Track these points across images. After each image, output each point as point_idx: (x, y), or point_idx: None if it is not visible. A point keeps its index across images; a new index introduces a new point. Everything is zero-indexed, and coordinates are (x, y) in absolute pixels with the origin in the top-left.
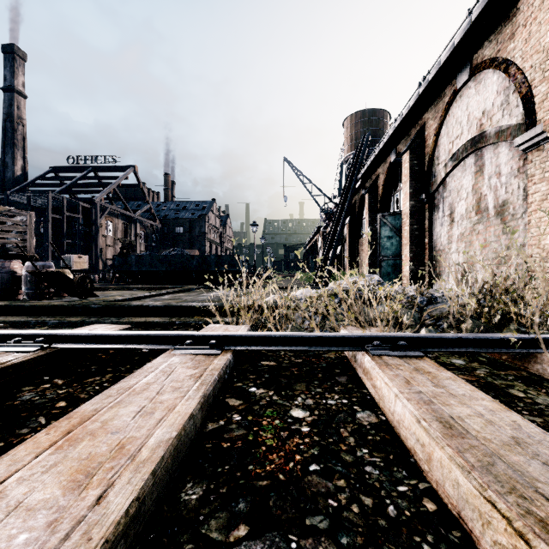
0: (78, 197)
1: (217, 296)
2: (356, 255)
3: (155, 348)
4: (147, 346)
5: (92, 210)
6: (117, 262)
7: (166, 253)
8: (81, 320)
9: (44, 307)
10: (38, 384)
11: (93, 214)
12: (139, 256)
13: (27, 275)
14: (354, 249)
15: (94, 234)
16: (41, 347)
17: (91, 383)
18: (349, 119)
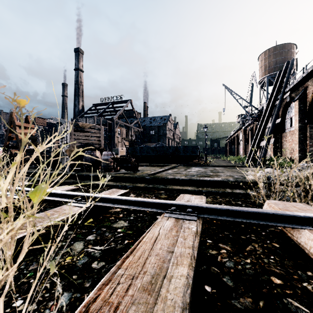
0: (106, 118)
1: (200, 171)
2: (279, 144)
3: (289, 227)
4: (275, 223)
5: (112, 124)
6: (130, 151)
7: (154, 145)
8: (145, 186)
9: (121, 177)
10: (214, 248)
11: (112, 126)
12: (141, 147)
13: (104, 159)
14: (278, 140)
15: (113, 136)
16: (196, 217)
17: (257, 254)
18: (263, 54)
